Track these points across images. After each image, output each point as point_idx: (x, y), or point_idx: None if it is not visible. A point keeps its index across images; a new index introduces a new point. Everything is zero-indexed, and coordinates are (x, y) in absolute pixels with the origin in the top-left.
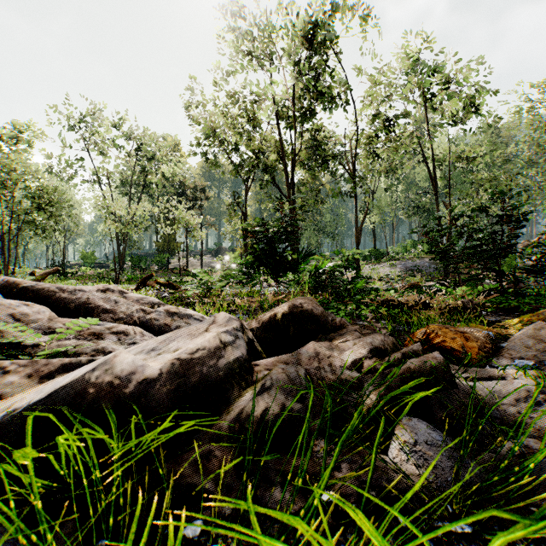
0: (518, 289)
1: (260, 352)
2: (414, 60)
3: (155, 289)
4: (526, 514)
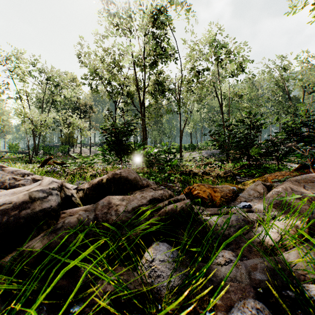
0: (257, 165)
1: (76, 204)
2: (210, 40)
3: (53, 167)
4: (206, 304)
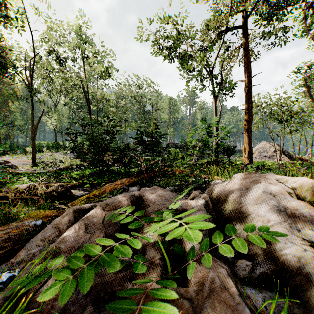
0: (109, 170)
1: None
2: (76, 29)
3: None
4: None
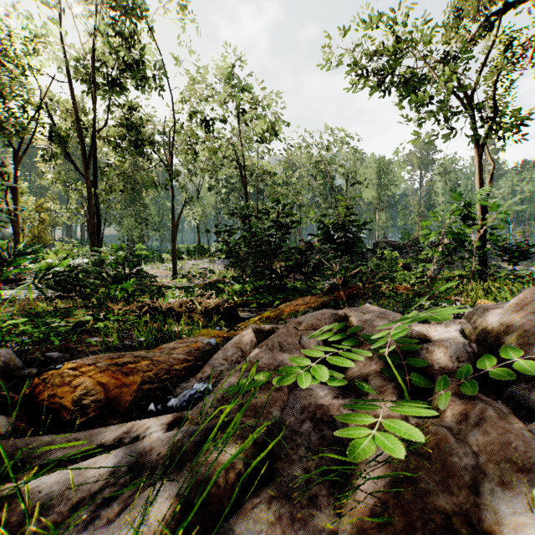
0: (281, 285)
1: None
2: (227, 73)
3: None
4: None
